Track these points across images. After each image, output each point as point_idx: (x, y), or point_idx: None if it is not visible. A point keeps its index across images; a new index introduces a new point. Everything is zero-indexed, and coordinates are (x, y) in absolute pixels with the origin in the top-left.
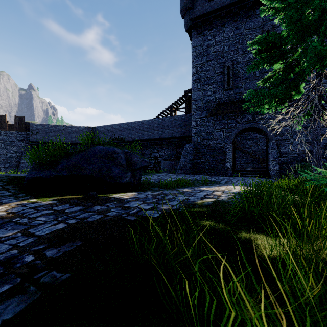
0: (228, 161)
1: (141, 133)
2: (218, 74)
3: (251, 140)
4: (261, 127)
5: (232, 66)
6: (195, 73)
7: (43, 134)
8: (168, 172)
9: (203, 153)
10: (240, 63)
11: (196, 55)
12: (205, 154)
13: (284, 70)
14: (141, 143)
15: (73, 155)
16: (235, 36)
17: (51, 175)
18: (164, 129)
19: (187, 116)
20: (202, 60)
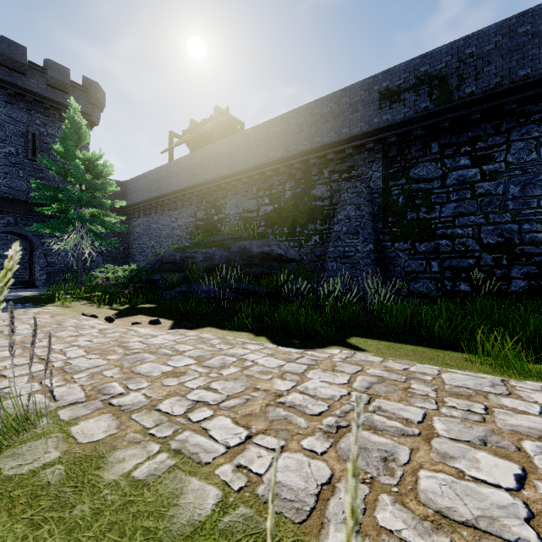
0: None
1: None
2: None
3: None
4: (26, 234)
5: None
6: None
7: None
8: None
9: None
10: None
11: None
12: None
13: (61, 209)
14: None
15: None
16: None
17: None
18: None
19: None
20: None
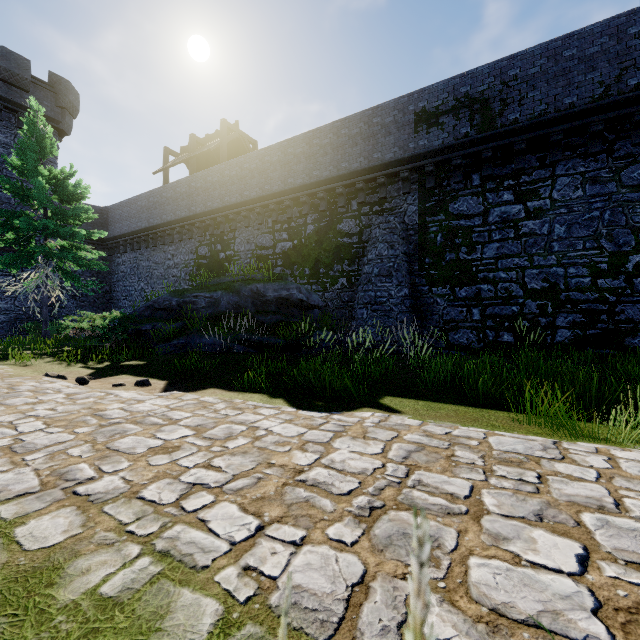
0: None
1: None
2: None
3: None
4: None
5: None
6: None
7: None
8: None
9: None
10: None
11: None
12: None
13: (18, 240)
14: None
15: None
16: None
17: None
18: None
19: None
20: None
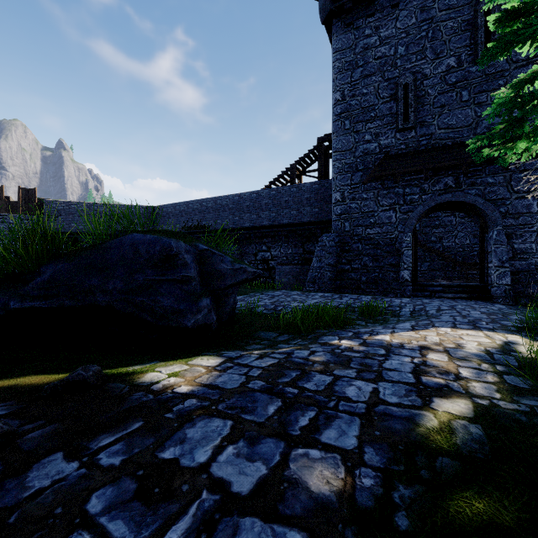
0: (405, 267)
1: (238, 215)
2: (385, 100)
3: (440, 227)
4: (473, 200)
5: (414, 83)
6: (341, 101)
7: (68, 219)
8: (288, 287)
9: (356, 252)
10: (430, 76)
11: (343, 66)
12: (359, 254)
13: None
14: (239, 234)
15: (71, 256)
16: (420, 24)
17: (6, 308)
18: (281, 207)
19: (322, 184)
20: (353, 75)
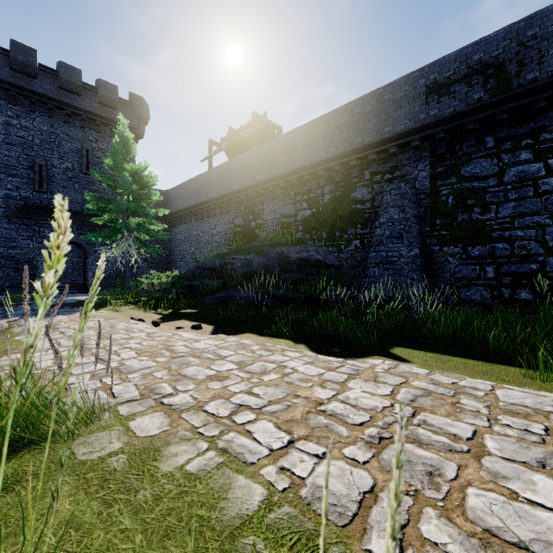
0: (41, 276)
1: None
2: (25, 167)
3: None
4: (81, 242)
5: (47, 166)
6: None
7: None
8: None
9: None
10: (57, 167)
11: None
12: (3, 267)
13: (111, 219)
14: None
15: None
16: (51, 133)
17: None
18: None
19: None
20: None
